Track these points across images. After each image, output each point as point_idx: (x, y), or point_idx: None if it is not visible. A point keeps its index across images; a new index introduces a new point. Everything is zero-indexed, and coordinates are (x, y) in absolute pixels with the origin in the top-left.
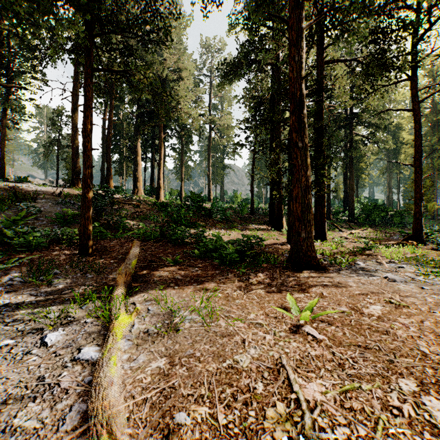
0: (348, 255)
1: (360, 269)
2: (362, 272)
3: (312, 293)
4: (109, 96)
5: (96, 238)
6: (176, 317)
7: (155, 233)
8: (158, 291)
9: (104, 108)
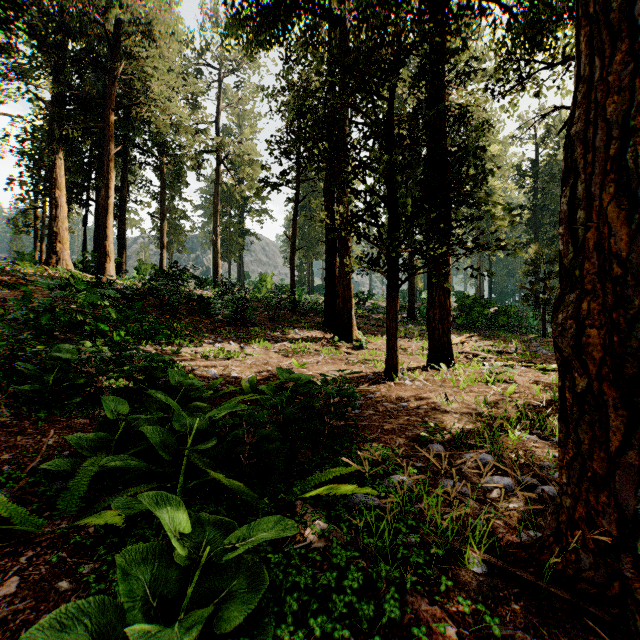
0: None
1: None
2: None
3: None
4: None
5: None
6: None
7: None
8: None
9: None
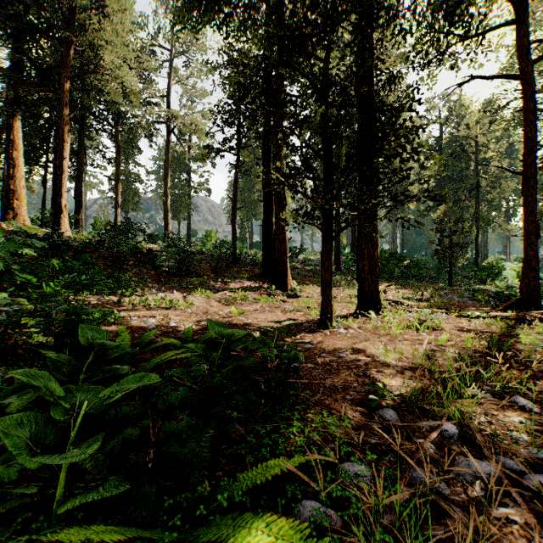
0: None
1: None
2: None
3: None
4: None
5: None
6: None
7: None
8: None
9: None
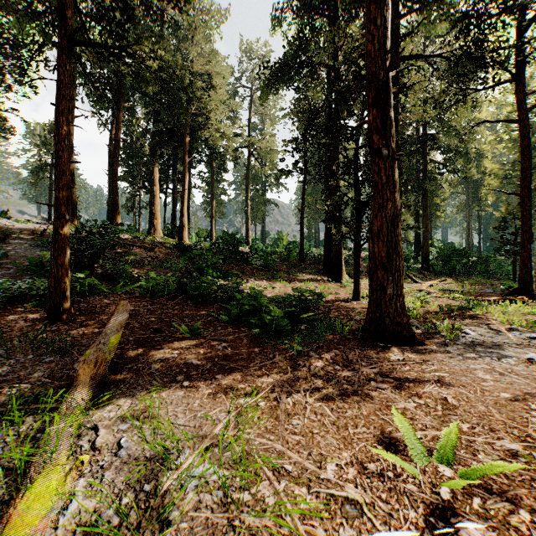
0: (444, 317)
1: (476, 343)
2: (482, 348)
3: (426, 398)
4: (116, 106)
5: (85, 293)
6: (164, 484)
7: (170, 286)
8: (151, 395)
9: (111, 125)
